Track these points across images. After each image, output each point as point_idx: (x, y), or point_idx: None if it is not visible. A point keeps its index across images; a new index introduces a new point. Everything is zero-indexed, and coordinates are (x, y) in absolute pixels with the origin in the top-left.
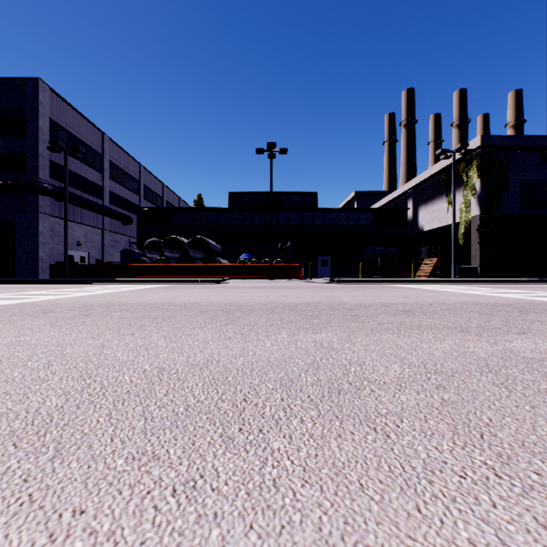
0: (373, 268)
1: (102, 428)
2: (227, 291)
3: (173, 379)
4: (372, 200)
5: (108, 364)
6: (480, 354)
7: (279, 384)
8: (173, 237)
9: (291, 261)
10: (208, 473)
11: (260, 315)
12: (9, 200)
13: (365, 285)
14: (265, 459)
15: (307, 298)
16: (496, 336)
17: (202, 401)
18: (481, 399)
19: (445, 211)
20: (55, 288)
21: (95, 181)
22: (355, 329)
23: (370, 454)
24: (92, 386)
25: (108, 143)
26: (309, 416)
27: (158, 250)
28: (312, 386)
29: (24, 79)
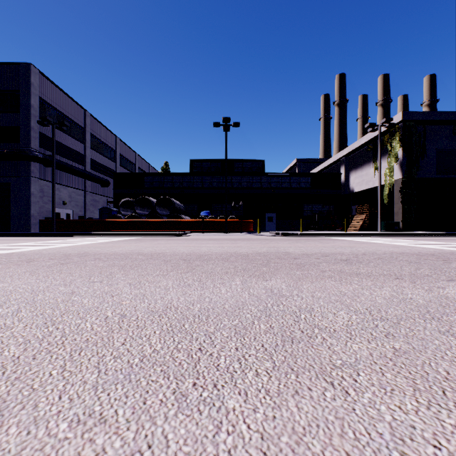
0: (312, 223)
1: (52, 383)
2: (189, 242)
3: (133, 326)
4: (310, 166)
5: (74, 311)
6: (419, 300)
7: (233, 331)
8: (144, 197)
9: (242, 218)
10: (156, 441)
11: (216, 264)
12: (5, 166)
13: (305, 238)
14: (219, 422)
15: (257, 249)
16: (428, 283)
17: (158, 350)
18: (432, 348)
19: (372, 175)
20: (43, 240)
21: (78, 150)
22: (301, 276)
23: (331, 415)
24: (53, 334)
25: (89, 118)
26: (264, 368)
27: (131, 208)
28: (265, 334)
29: (18, 64)
